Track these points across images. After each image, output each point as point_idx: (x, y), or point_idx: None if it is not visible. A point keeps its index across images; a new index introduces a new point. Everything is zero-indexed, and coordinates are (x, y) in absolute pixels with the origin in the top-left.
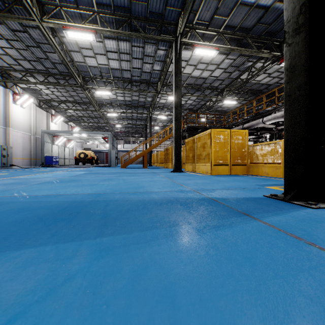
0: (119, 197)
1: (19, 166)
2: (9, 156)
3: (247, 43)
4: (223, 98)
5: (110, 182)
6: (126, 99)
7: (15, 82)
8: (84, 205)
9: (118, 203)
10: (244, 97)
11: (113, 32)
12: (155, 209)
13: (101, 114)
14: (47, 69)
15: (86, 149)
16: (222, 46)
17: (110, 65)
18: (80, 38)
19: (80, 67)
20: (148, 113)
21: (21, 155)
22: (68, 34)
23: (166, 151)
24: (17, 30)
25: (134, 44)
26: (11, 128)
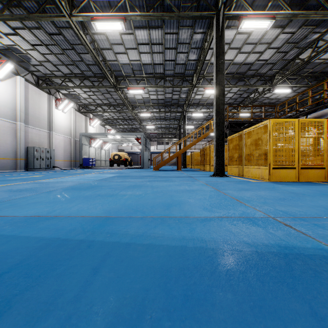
0: (135, 232)
1: (59, 167)
2: (52, 158)
3: (314, 7)
4: (274, 86)
5: (134, 190)
6: (159, 97)
7: (56, 88)
8: (53, 261)
9: (125, 259)
10: (300, 83)
11: (143, 16)
12: (225, 324)
13: (135, 115)
14: (83, 72)
15: (120, 151)
16: (280, 13)
17: (142, 61)
18: (109, 29)
19: (113, 66)
20: (182, 111)
21: (62, 157)
22: (97, 26)
23: (203, 151)
24: (53, 33)
25: (167, 31)
26: (54, 132)
